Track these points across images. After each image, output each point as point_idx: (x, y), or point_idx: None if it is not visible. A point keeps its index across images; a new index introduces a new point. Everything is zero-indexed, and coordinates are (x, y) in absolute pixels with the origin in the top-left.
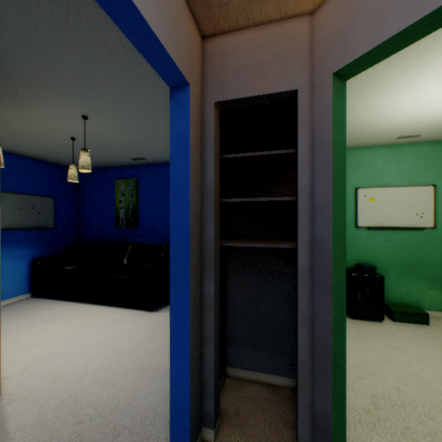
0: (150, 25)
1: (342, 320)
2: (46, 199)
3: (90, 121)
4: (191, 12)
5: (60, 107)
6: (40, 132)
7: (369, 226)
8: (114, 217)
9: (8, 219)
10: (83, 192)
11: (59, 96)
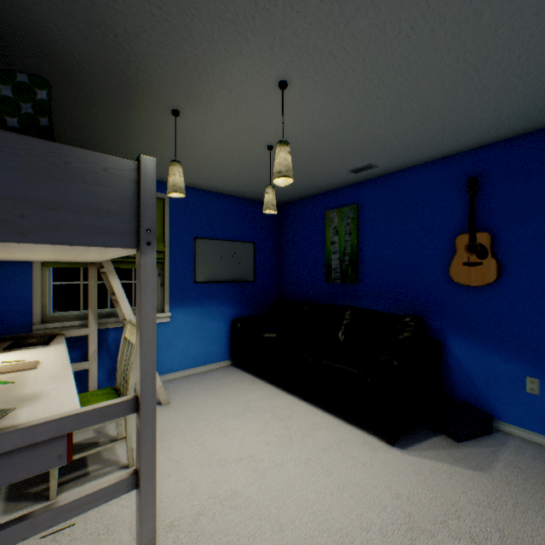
0: None
1: None
2: (246, 245)
3: (290, 96)
4: None
5: (244, 73)
6: (231, 148)
7: None
8: (324, 266)
9: (209, 270)
10: (285, 234)
11: (238, 37)
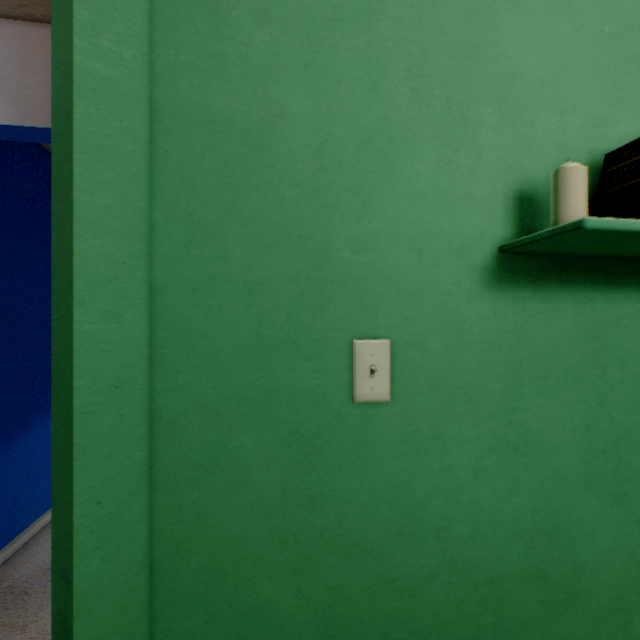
0: (43, 126)
1: (67, 628)
2: None
3: None
4: None
5: None
6: None
7: None
8: None
9: None
10: None
11: None
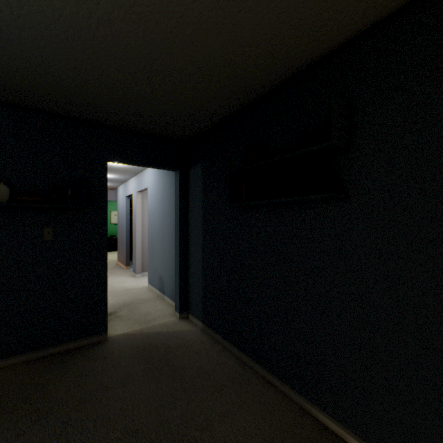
0: None
1: None
2: None
3: None
4: None
5: None
6: None
7: (115, 223)
8: None
9: None
10: None
11: None
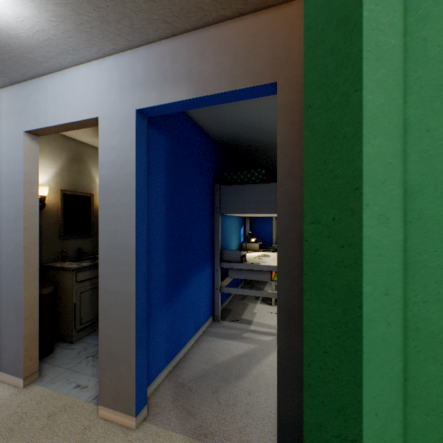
0: (211, 94)
1: None
2: None
3: None
4: (279, 5)
5: None
6: None
7: None
8: None
9: None
10: None
11: None
